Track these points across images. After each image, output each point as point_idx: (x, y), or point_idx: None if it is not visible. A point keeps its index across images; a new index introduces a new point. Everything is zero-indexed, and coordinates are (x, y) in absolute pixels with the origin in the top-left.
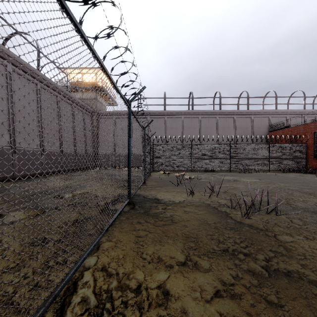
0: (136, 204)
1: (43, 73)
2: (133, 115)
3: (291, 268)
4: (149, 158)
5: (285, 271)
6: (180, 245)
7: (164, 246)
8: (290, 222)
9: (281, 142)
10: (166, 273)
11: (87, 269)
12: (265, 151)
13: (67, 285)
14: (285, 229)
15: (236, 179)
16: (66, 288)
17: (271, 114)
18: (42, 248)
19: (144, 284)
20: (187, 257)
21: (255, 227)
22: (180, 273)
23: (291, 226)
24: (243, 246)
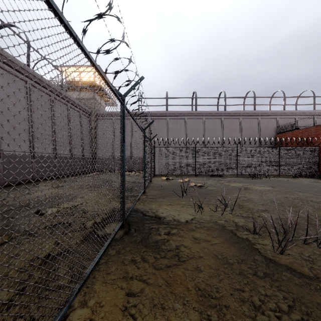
0: (132, 226)
1: (41, 73)
2: (129, 113)
3: None
4: (150, 162)
5: None
6: (195, 319)
7: (169, 320)
8: None
9: (290, 145)
10: None
11: None
12: (275, 155)
13: None
14: None
15: (247, 187)
16: None
17: (279, 115)
18: None
19: None
20: None
21: (299, 272)
22: None
23: None
24: None
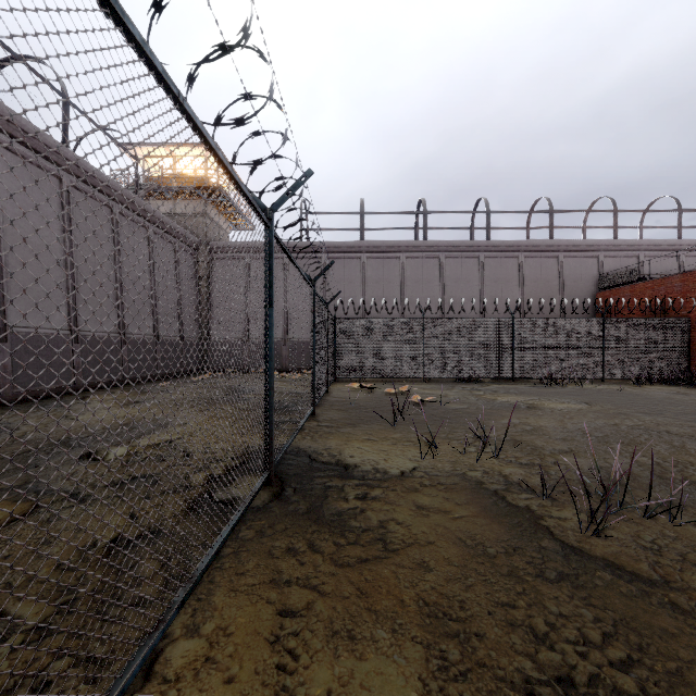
0: (289, 483)
1: (90, 159)
2: (282, 247)
3: None
4: (326, 352)
5: None
6: (415, 658)
7: (363, 660)
8: None
9: (627, 315)
10: None
11: None
12: (594, 336)
13: None
14: None
15: (532, 403)
16: None
17: (604, 249)
18: None
19: None
20: None
21: (630, 570)
22: None
23: None
24: (618, 661)
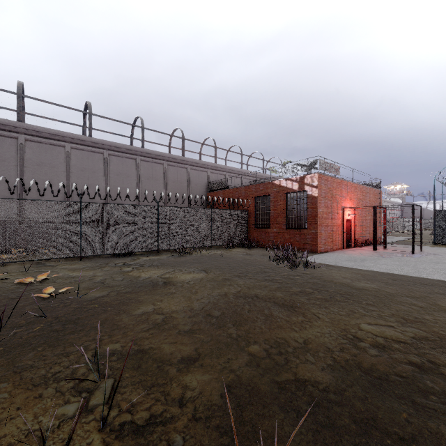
0: None
1: None
2: None
3: None
4: None
5: None
6: None
7: None
8: None
9: (221, 207)
10: None
11: None
12: (207, 219)
13: None
14: None
15: (169, 277)
16: None
17: (210, 168)
18: None
19: None
20: None
21: None
22: None
23: None
24: None
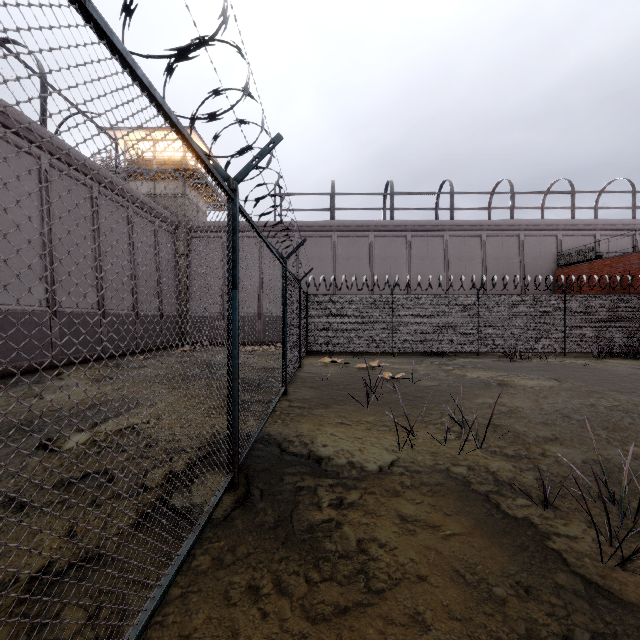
0: (256, 483)
1: (79, 145)
2: (250, 222)
3: None
4: (299, 328)
5: None
6: None
7: None
8: None
9: (585, 291)
10: None
11: None
12: (556, 311)
13: None
14: None
15: (502, 380)
16: None
17: (562, 228)
18: None
19: None
20: None
21: None
22: None
23: None
24: None
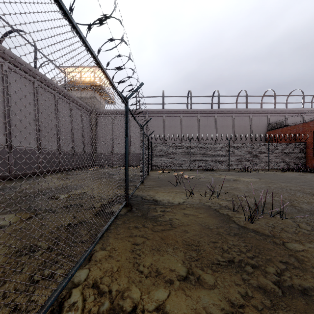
0: (134, 206)
1: (42, 72)
2: (131, 113)
3: (308, 284)
4: (148, 157)
5: (300, 288)
6: (181, 255)
7: (163, 256)
8: (297, 226)
9: (279, 141)
10: (165, 290)
11: (76, 286)
12: (264, 150)
13: (51, 307)
14: (293, 235)
15: (236, 178)
16: (50, 311)
17: (270, 112)
18: (29, 259)
19: (141, 304)
20: (189, 270)
21: (261, 232)
22: (181, 290)
23: (300, 231)
24: (250, 256)
